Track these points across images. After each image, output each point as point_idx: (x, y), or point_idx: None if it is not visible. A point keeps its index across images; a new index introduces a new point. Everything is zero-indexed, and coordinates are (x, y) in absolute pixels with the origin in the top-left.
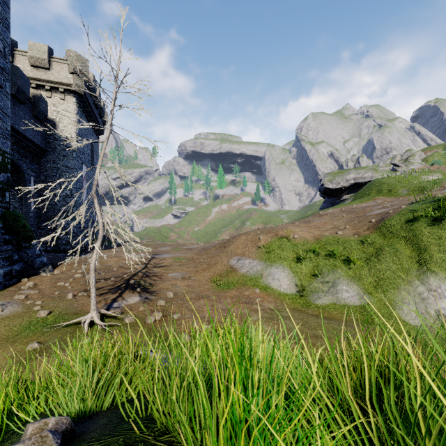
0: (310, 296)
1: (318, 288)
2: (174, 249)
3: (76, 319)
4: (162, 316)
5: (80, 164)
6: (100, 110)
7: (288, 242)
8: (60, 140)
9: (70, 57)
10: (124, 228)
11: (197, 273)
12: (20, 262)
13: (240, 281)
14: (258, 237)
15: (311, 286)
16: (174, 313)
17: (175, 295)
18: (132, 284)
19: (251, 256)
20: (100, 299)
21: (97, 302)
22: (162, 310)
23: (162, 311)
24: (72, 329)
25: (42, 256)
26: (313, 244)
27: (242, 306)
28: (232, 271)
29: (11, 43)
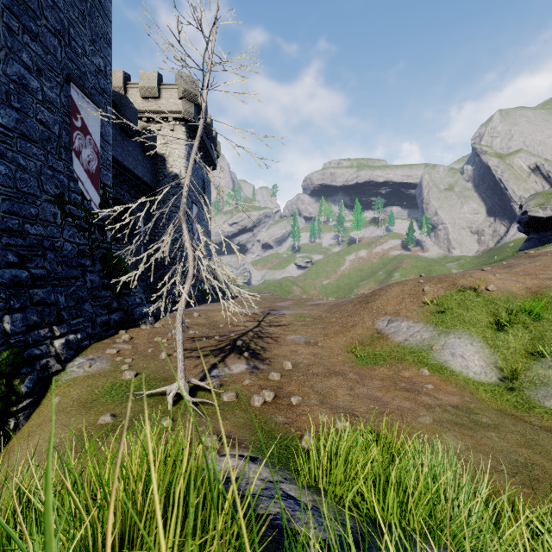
0: (530, 391)
1: (545, 377)
2: (296, 305)
3: (160, 388)
4: (274, 397)
5: (190, 203)
6: (212, 140)
7: (476, 297)
8: (170, 177)
9: (179, 80)
10: (221, 264)
11: (327, 337)
12: (119, 311)
13: (393, 353)
14: (421, 289)
15: (531, 373)
16: (292, 394)
17: (295, 366)
18: (238, 346)
19: (410, 317)
20: (197, 362)
21: (193, 367)
22: (274, 387)
23: (274, 389)
24: (155, 401)
25: (143, 306)
26: (528, 301)
27: (401, 395)
28: (380, 338)
29: (124, 77)
